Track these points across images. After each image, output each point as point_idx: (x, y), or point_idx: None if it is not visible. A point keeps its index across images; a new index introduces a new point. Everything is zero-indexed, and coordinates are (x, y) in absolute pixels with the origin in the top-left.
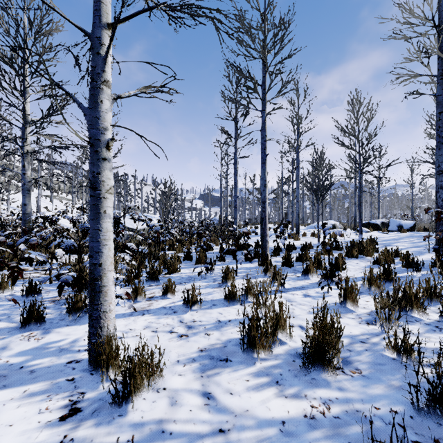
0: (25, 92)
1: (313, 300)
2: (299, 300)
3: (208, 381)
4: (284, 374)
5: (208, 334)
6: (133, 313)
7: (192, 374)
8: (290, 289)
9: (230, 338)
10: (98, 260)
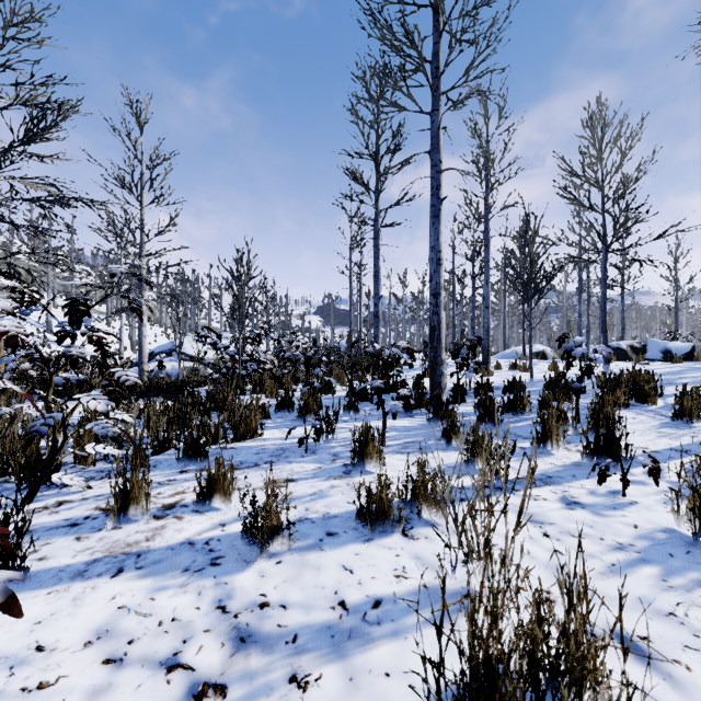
0: None
1: (598, 517)
2: (558, 517)
3: None
4: None
5: (301, 683)
6: (89, 568)
7: None
8: (519, 483)
9: None
10: None
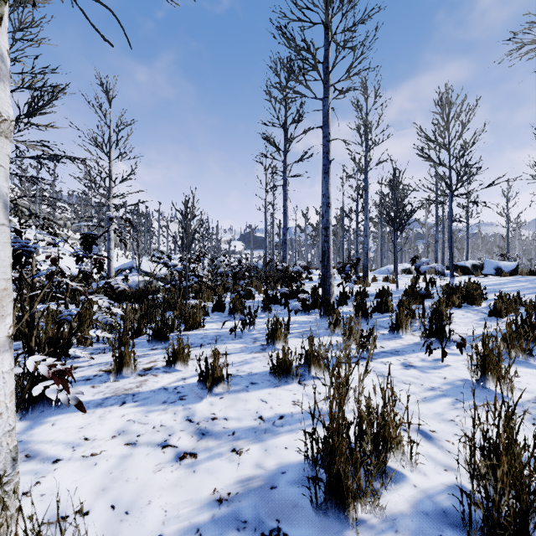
0: None
1: (423, 373)
2: (398, 373)
3: None
4: None
5: (238, 452)
6: (104, 401)
7: None
8: (377, 355)
9: (282, 461)
10: None
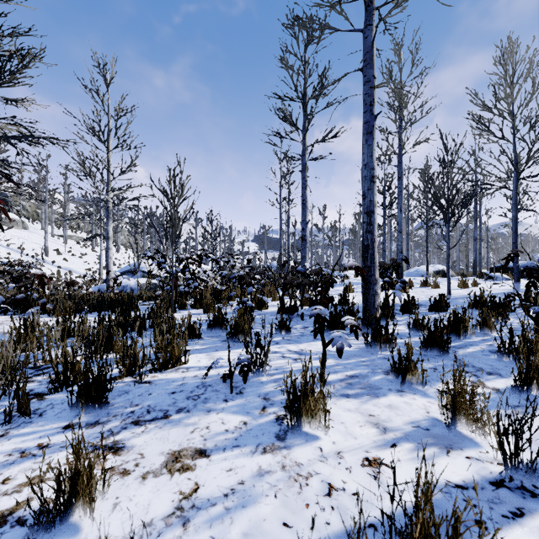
0: None
1: None
2: None
3: None
4: None
5: None
6: None
7: None
8: None
9: None
10: None
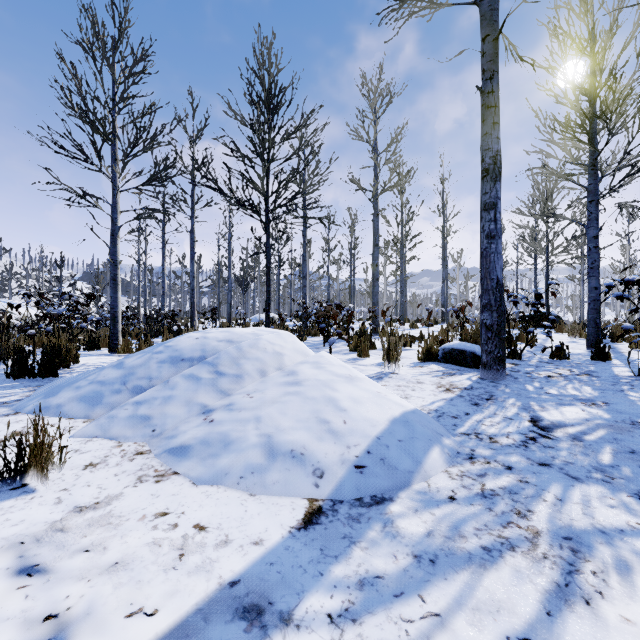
0: None
1: None
2: None
3: None
4: None
5: None
6: None
7: None
8: None
9: None
10: (117, 310)
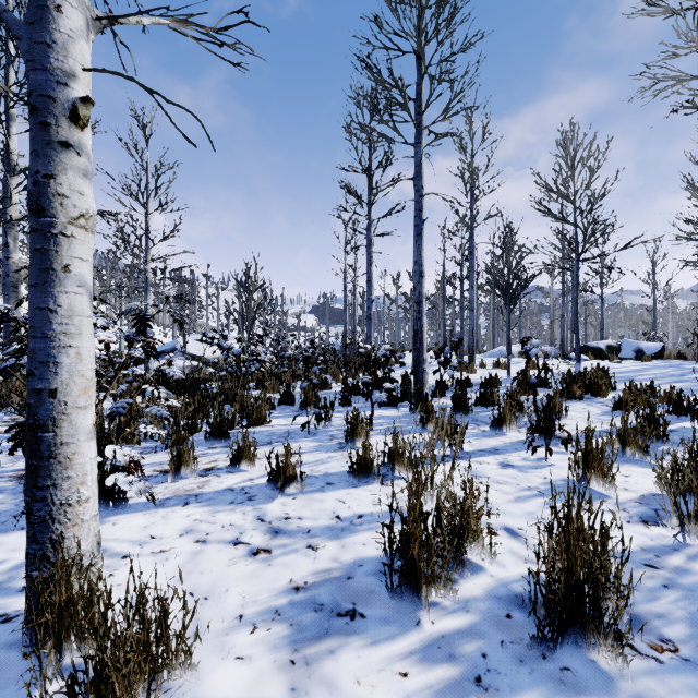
0: (8, 118)
1: (521, 473)
2: (493, 473)
3: (307, 676)
4: (491, 654)
5: (314, 548)
6: (165, 502)
7: (270, 656)
8: (473, 453)
9: (360, 556)
10: (48, 382)
